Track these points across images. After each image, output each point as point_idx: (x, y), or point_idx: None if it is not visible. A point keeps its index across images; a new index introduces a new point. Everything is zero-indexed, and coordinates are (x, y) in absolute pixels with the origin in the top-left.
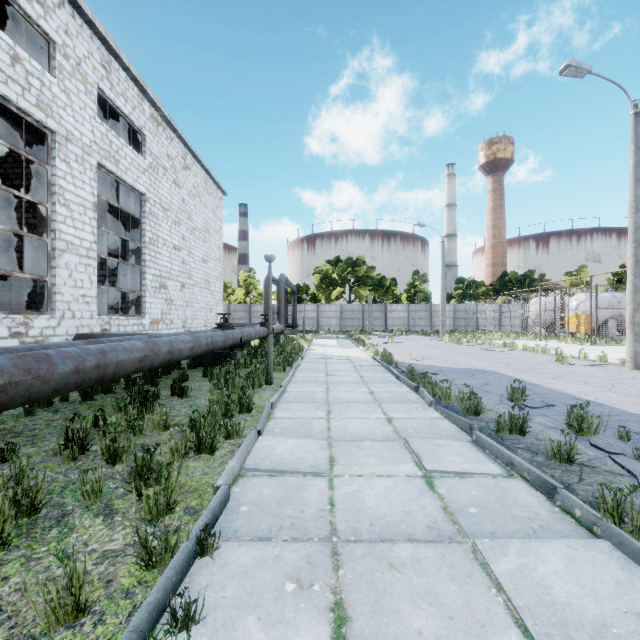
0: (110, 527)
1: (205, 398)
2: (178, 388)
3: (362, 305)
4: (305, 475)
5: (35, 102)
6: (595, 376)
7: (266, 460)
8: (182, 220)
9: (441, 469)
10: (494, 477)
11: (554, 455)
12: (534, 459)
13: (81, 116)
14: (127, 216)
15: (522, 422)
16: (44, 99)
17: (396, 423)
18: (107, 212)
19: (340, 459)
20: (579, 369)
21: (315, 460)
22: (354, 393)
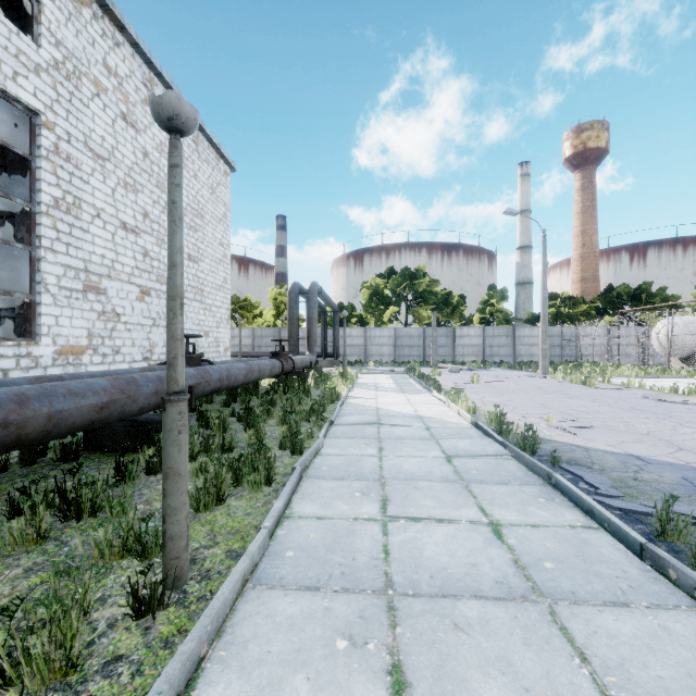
0: None
1: None
2: None
3: (423, 329)
4: None
5: None
6: None
7: None
8: (143, 185)
9: None
10: None
11: None
12: None
13: None
14: (17, 160)
15: None
16: None
17: None
18: None
19: None
20: None
21: None
22: None
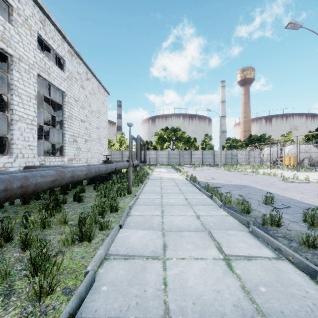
0: (5, 307)
1: (92, 202)
2: (77, 197)
3: (179, 151)
4: (147, 258)
5: (0, 38)
6: (306, 189)
7: (123, 247)
8: (85, 106)
9: (235, 254)
10: (270, 259)
11: (304, 242)
12: (291, 245)
13: (28, 48)
14: (55, 104)
15: (278, 219)
16: (5, 37)
17: (202, 219)
18: (45, 101)
19: (170, 245)
20: (296, 185)
21: (154, 246)
22: (176, 199)
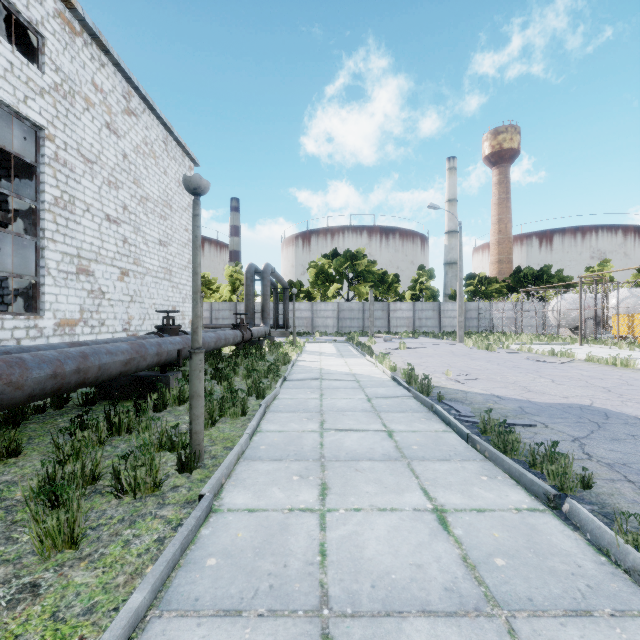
0: None
1: None
2: None
3: (362, 303)
4: None
5: None
6: None
7: None
8: (123, 183)
9: None
10: None
11: None
12: None
13: None
14: (21, 164)
15: None
16: None
17: None
18: None
19: None
20: None
21: None
22: (395, 521)
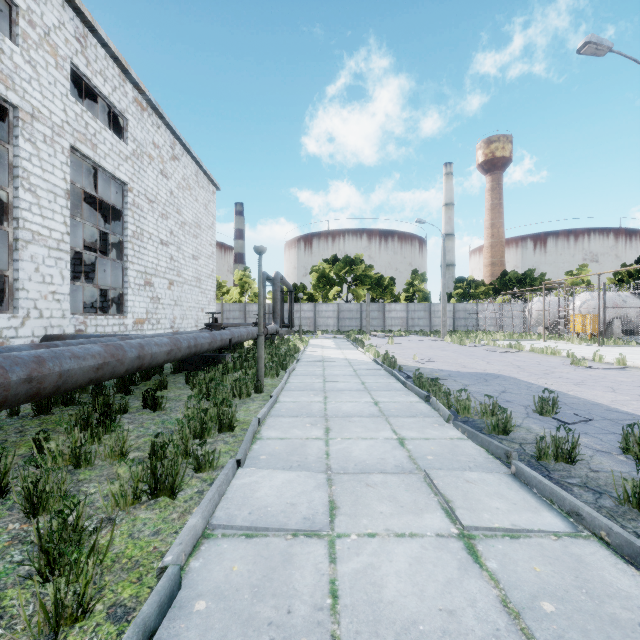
0: None
1: (182, 411)
2: (151, 399)
3: (360, 305)
4: (296, 535)
5: None
6: (620, 381)
7: (243, 509)
8: (170, 213)
9: (483, 524)
10: (558, 537)
11: (628, 499)
12: (600, 503)
13: (50, 92)
14: (108, 207)
15: (571, 447)
16: (3, 69)
17: (410, 446)
18: (87, 203)
19: (343, 505)
20: (599, 373)
21: (310, 507)
22: (356, 404)
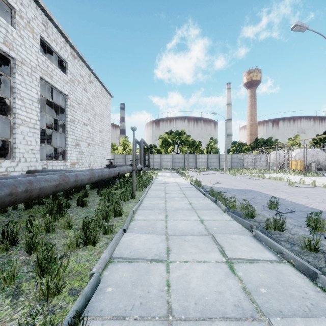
0: (13, 307)
1: (96, 207)
2: (81, 201)
3: (183, 155)
4: (151, 261)
5: (2, 41)
6: (312, 193)
7: (127, 250)
8: (88, 110)
9: (237, 257)
10: (271, 262)
11: (306, 246)
12: (293, 248)
13: (30, 51)
14: (58, 107)
15: (281, 223)
16: (8, 40)
17: (206, 223)
18: (47, 105)
19: (173, 249)
20: (302, 189)
21: (158, 250)
22: (180, 204)
